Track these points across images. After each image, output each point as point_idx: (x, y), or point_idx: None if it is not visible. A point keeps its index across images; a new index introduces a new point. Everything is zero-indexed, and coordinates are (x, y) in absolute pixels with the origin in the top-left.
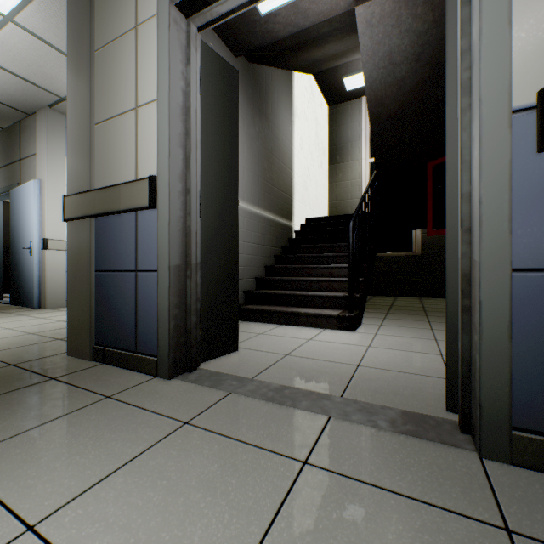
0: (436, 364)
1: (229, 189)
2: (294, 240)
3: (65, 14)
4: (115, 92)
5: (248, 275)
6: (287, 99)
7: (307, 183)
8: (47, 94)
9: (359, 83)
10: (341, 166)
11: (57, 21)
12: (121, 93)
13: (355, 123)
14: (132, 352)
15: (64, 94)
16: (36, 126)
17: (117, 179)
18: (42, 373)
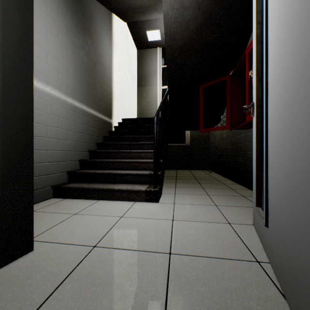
0: (233, 237)
1: (14, 51)
2: (113, 133)
3: None
4: None
5: (72, 158)
6: (108, 30)
7: (123, 95)
8: None
9: (156, 37)
10: (145, 88)
11: None
12: None
13: (153, 63)
14: None
15: None
16: None
17: None
18: None
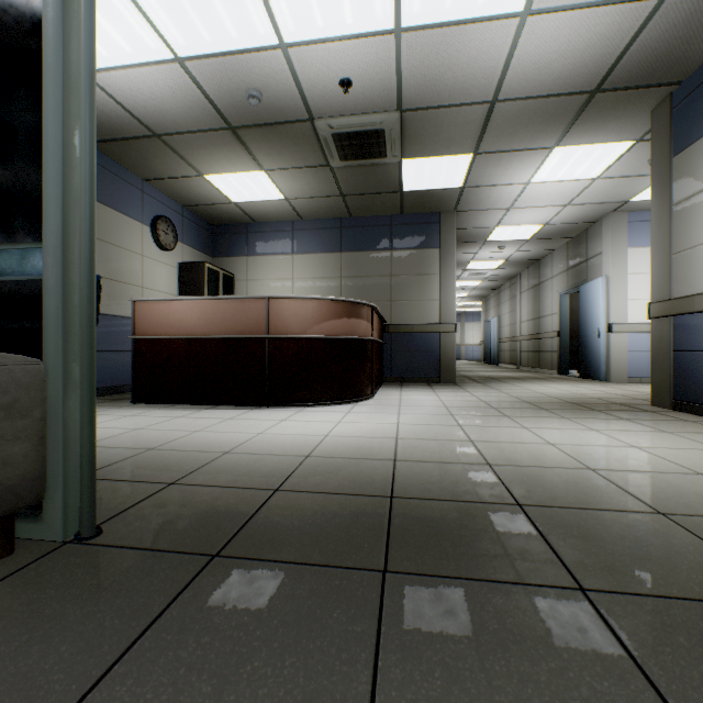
0: None
1: None
2: None
3: (638, 157)
4: (688, 232)
5: None
6: None
7: None
8: (612, 205)
9: None
10: None
11: (630, 163)
12: (694, 233)
13: None
14: (702, 405)
15: (627, 199)
16: (599, 230)
17: (690, 290)
18: (639, 409)
